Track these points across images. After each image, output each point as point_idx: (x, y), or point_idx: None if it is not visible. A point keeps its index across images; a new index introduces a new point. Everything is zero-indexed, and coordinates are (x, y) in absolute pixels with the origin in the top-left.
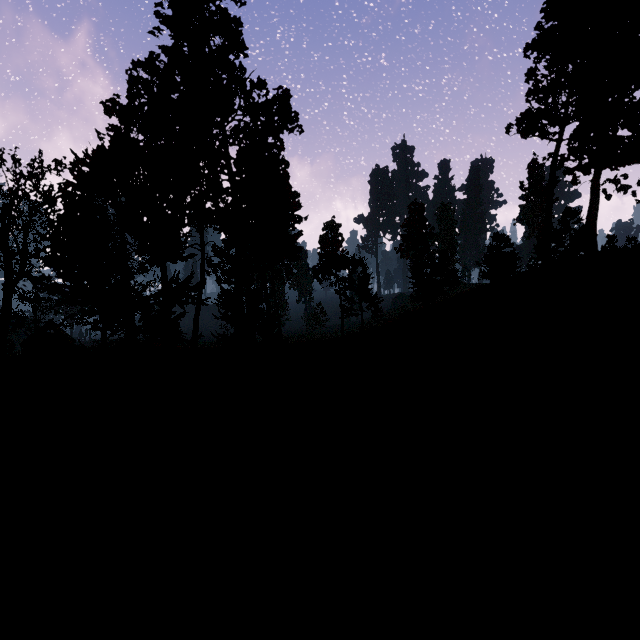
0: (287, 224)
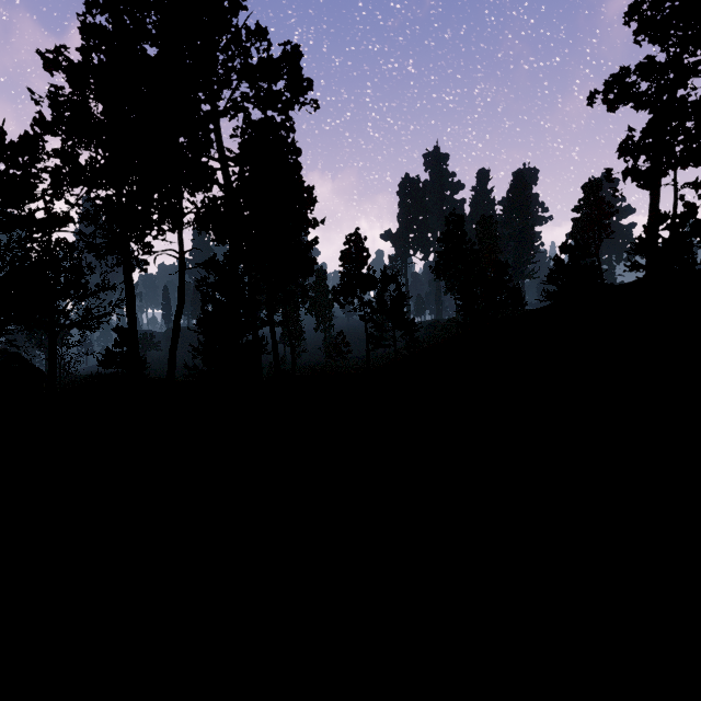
0: (298, 228)
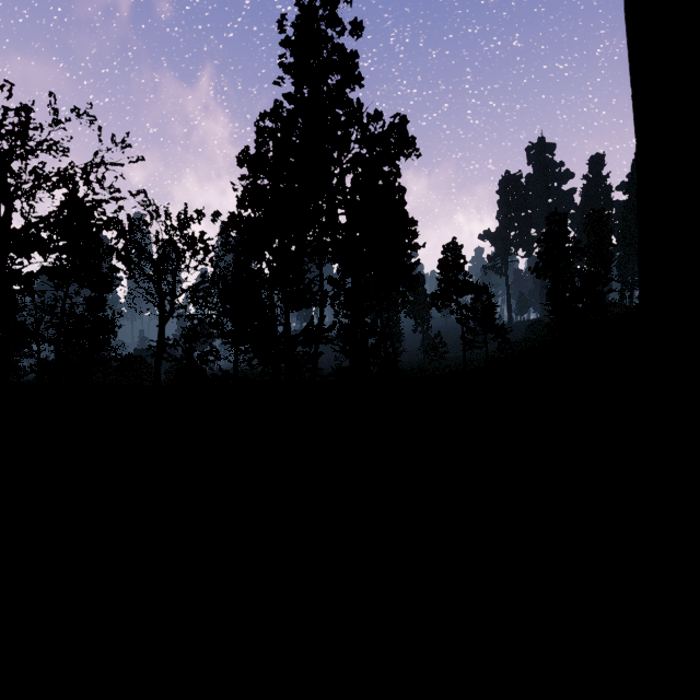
0: (403, 253)
